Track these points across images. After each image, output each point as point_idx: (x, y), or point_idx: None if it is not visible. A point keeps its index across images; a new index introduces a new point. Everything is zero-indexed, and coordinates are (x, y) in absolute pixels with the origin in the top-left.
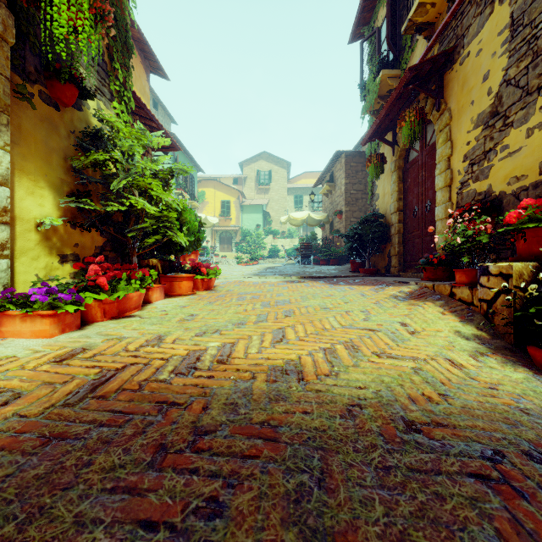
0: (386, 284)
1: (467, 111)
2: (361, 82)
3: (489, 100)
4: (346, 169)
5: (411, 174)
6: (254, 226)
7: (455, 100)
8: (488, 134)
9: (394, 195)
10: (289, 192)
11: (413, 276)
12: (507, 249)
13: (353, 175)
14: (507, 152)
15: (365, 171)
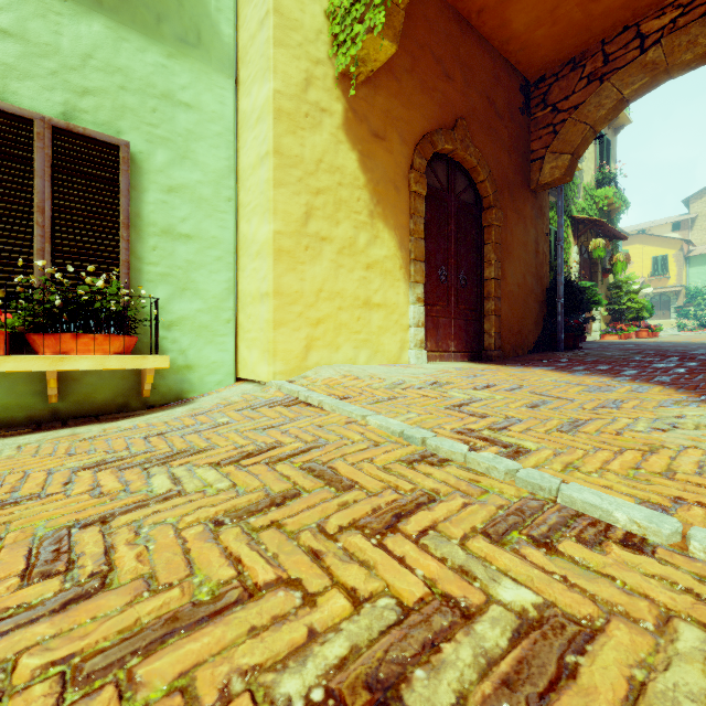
0: None
1: None
2: None
3: None
4: None
5: None
6: None
7: None
8: None
9: None
10: None
11: None
12: None
13: None
14: None
15: None
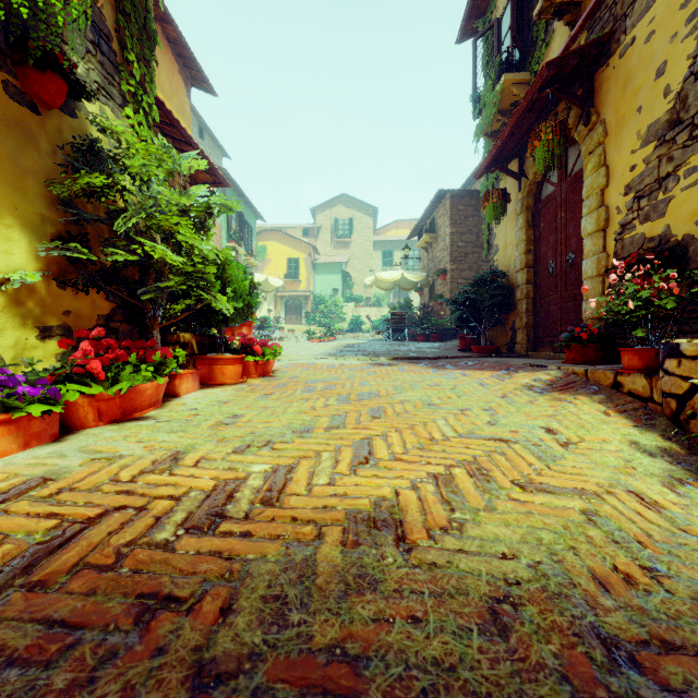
0: (513, 368)
1: (630, 122)
2: (473, 94)
3: (665, 103)
4: (452, 214)
5: (544, 217)
6: (330, 291)
7: (612, 108)
8: (664, 152)
9: (520, 245)
10: (375, 247)
11: (548, 357)
12: (696, 318)
13: (461, 222)
14: (696, 177)
15: (477, 217)
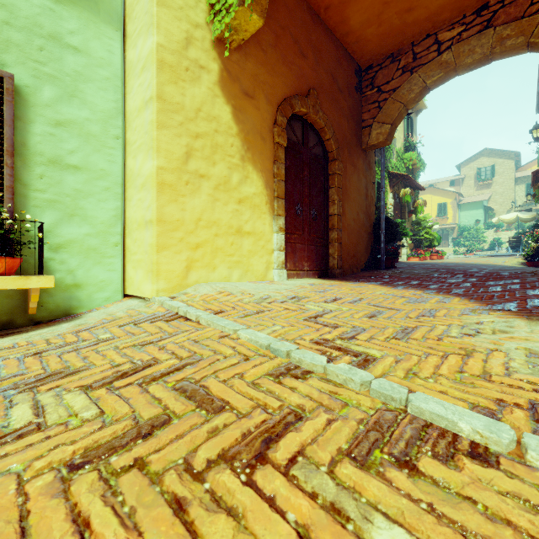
0: None
1: None
2: None
3: None
4: None
5: None
6: (472, 222)
7: None
8: None
9: None
10: (518, 182)
11: None
12: None
13: None
14: None
15: None
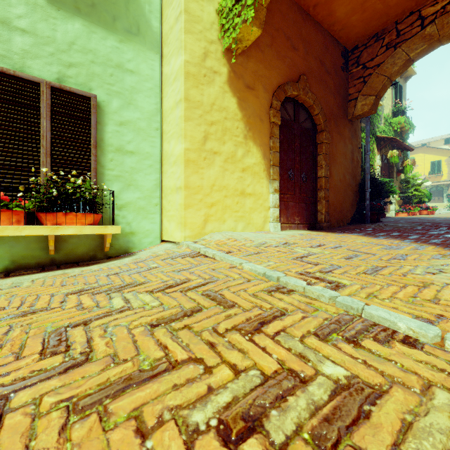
0: None
1: None
2: None
3: None
4: None
5: None
6: None
7: None
8: None
9: None
10: None
11: None
12: None
13: None
14: None
15: None
